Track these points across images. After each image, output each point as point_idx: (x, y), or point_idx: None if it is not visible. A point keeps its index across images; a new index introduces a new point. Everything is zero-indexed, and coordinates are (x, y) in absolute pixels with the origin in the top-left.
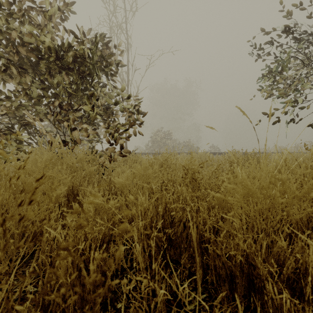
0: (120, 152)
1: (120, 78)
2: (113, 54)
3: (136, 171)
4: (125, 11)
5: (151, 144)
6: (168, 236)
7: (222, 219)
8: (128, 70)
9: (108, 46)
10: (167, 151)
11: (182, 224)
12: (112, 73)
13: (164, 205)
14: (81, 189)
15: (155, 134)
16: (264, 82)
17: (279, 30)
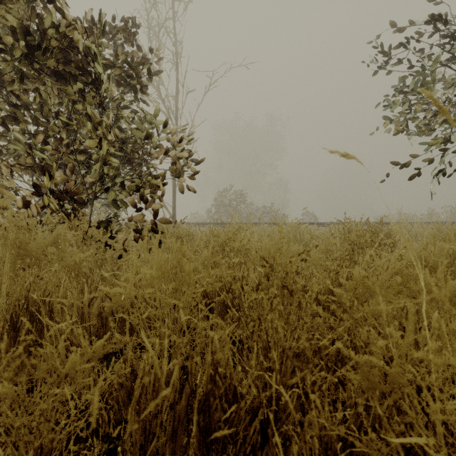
0: (152, 223)
1: (164, 107)
2: (146, 58)
3: (152, 271)
4: (172, 2)
5: (215, 209)
6: (223, 452)
7: (368, 410)
8: (178, 94)
9: (136, 44)
10: (234, 222)
11: (257, 424)
12: (143, 89)
13: (209, 368)
14: (51, 300)
15: (221, 194)
16: (395, 108)
17: (420, 23)
